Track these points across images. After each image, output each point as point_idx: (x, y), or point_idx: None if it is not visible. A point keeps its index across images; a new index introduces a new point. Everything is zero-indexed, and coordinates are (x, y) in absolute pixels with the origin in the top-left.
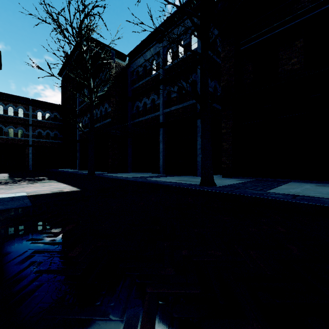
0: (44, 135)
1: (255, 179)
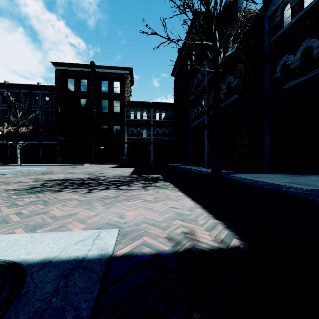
0: (161, 133)
1: None
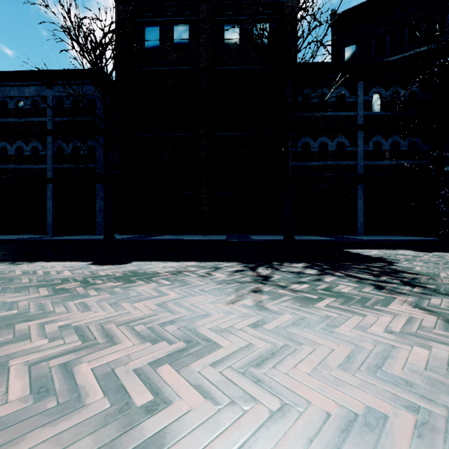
0: None
1: (145, 235)
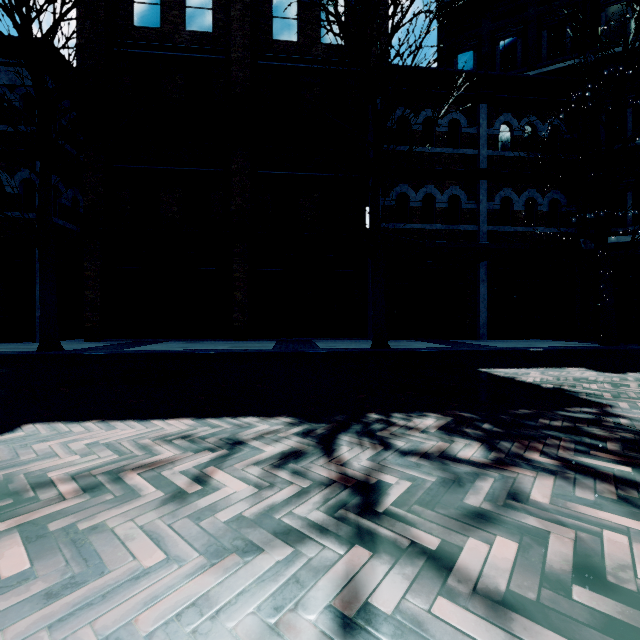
0: None
1: (132, 341)
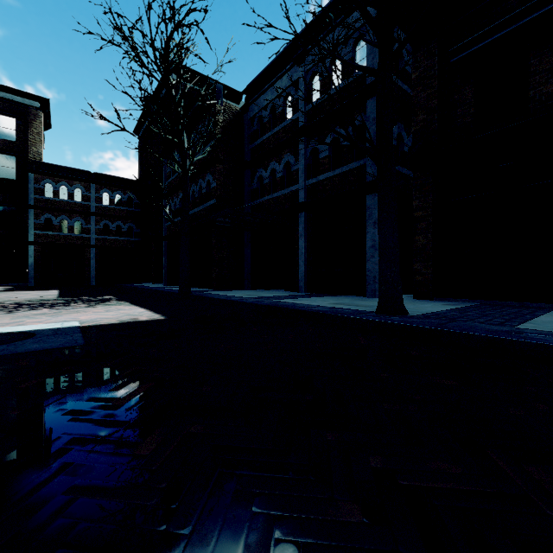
0: (113, 230)
1: (480, 303)
